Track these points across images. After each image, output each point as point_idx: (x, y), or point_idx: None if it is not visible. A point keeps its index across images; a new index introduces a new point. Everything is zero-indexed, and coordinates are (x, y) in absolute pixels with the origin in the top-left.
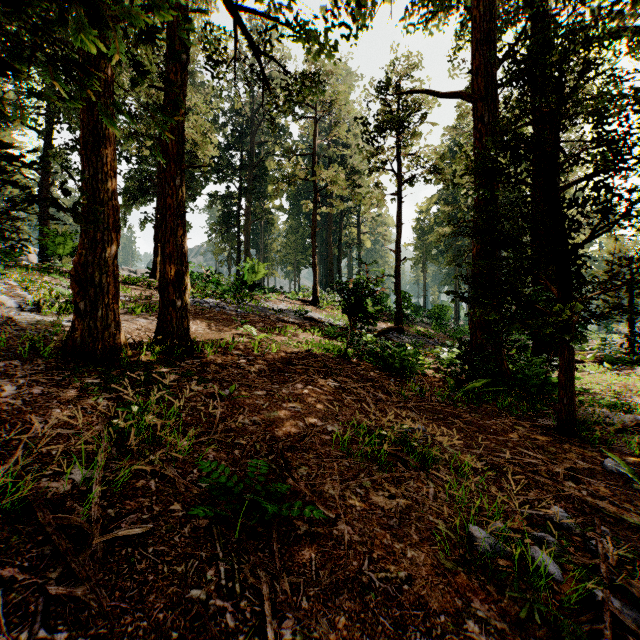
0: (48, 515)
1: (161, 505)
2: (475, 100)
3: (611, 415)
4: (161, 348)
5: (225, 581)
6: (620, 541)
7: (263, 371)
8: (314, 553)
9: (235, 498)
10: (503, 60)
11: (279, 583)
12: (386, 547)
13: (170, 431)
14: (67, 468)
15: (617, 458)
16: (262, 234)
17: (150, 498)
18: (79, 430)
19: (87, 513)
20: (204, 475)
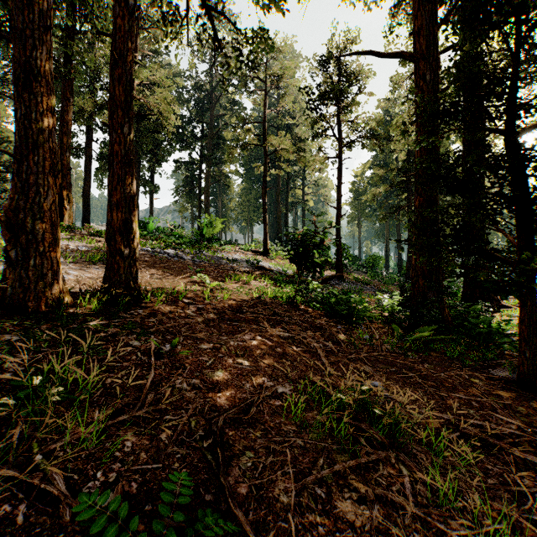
0: None
1: None
2: (417, 60)
3: None
4: (105, 298)
5: None
6: None
7: (212, 320)
8: None
9: None
10: (444, 20)
11: None
12: None
13: (73, 415)
14: None
15: None
16: (220, 195)
17: None
18: None
19: None
20: (111, 480)
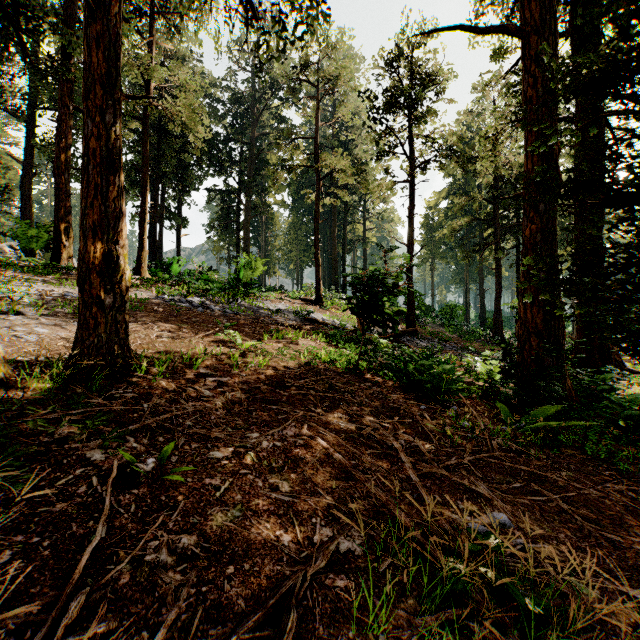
0: None
1: None
2: (526, 36)
3: None
4: (69, 372)
5: None
6: None
7: (237, 403)
8: None
9: None
10: None
11: None
12: None
13: None
14: None
15: None
16: (263, 231)
17: None
18: None
19: None
20: None
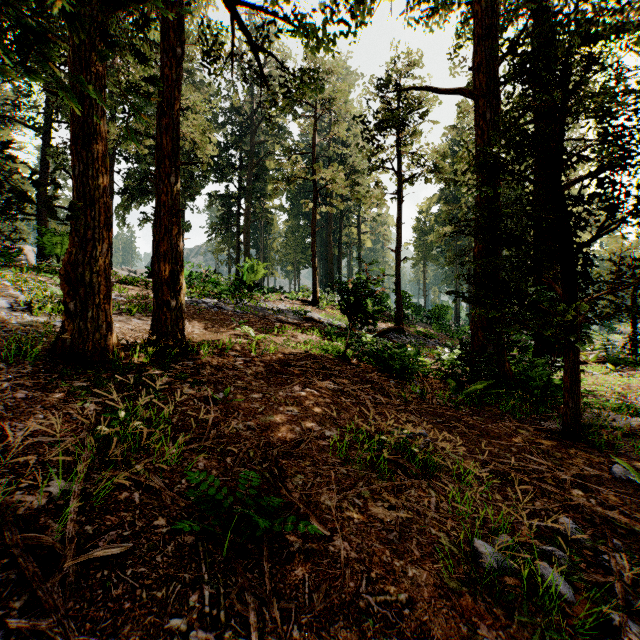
0: (17, 535)
1: (144, 520)
2: (477, 97)
3: (617, 418)
4: (155, 349)
5: (209, 607)
6: (633, 555)
7: (260, 373)
8: (308, 573)
9: (223, 513)
10: (505, 56)
11: (268, 609)
12: (385, 565)
13: (158, 438)
14: (45, 480)
15: (626, 464)
16: (262, 234)
17: (133, 512)
18: (62, 437)
19: (62, 530)
20: (193, 485)
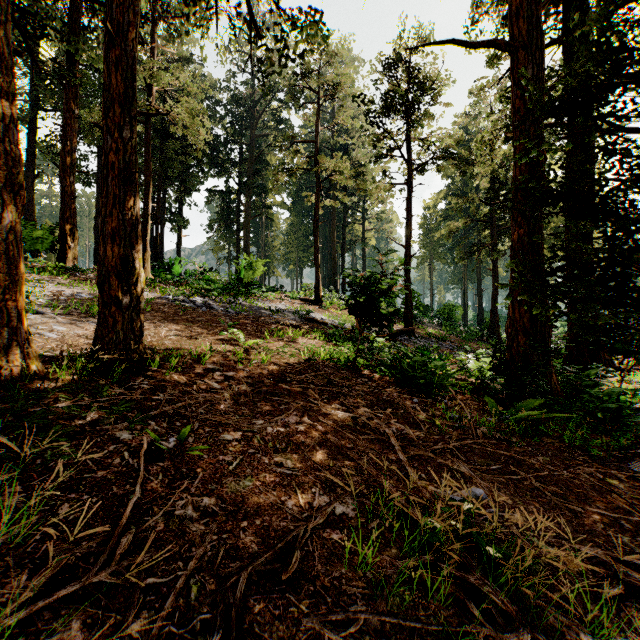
0: None
1: None
2: (515, 50)
3: None
4: (92, 365)
5: None
6: None
7: (243, 395)
8: None
9: None
10: None
11: None
12: None
13: None
14: None
15: None
16: (263, 231)
17: None
18: None
19: None
20: None
